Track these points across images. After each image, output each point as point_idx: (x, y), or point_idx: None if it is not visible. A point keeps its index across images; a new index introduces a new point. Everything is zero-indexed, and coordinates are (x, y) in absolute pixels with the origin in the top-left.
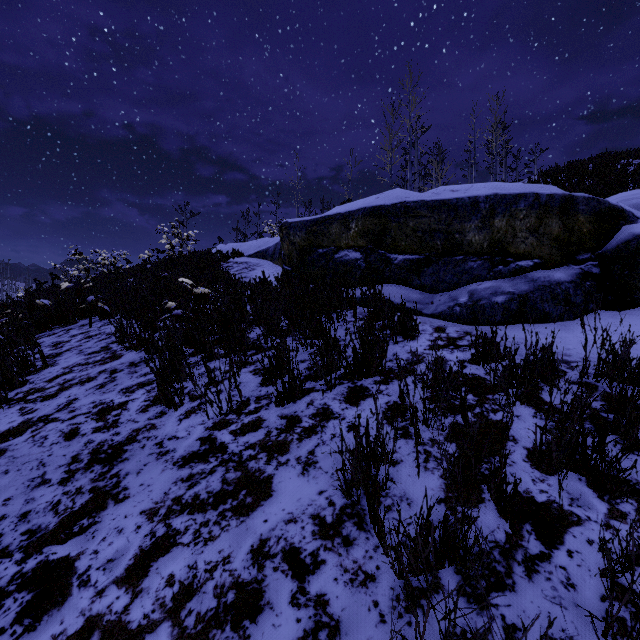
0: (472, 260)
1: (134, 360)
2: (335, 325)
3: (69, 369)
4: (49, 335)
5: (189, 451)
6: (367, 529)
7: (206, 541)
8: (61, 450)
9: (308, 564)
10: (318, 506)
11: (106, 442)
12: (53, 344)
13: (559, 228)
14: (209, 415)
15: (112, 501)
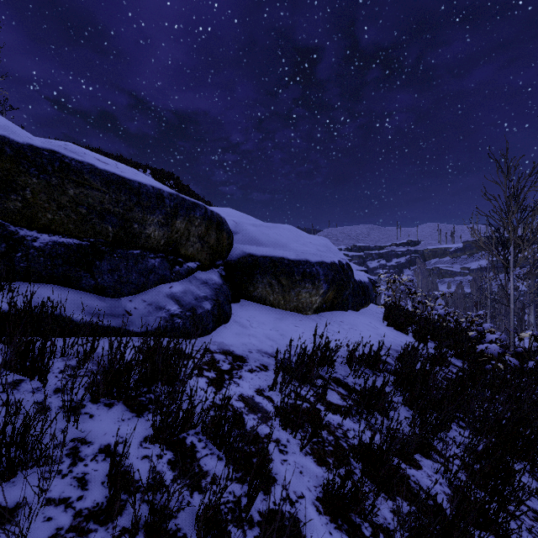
0: (151, 257)
1: None
2: None
3: None
4: None
5: None
6: None
7: None
8: None
9: None
10: None
11: None
12: None
13: (215, 239)
14: None
15: None
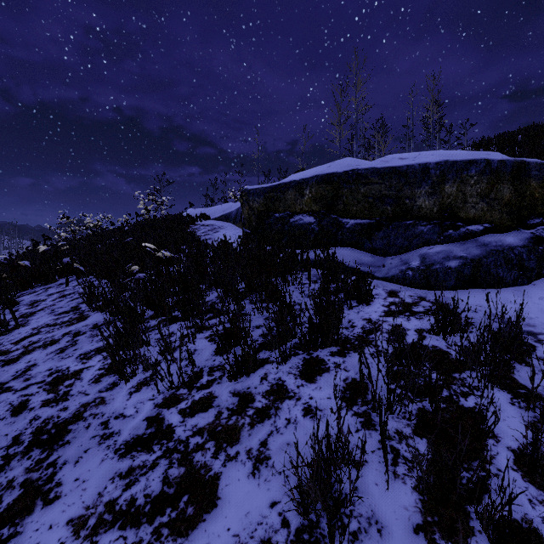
0: (422, 224)
1: (98, 322)
2: (290, 287)
3: (37, 330)
4: (30, 293)
5: (134, 435)
6: None
7: None
8: (5, 428)
9: None
10: (269, 526)
11: (52, 419)
12: (30, 303)
13: (510, 193)
14: (160, 388)
15: (41, 502)
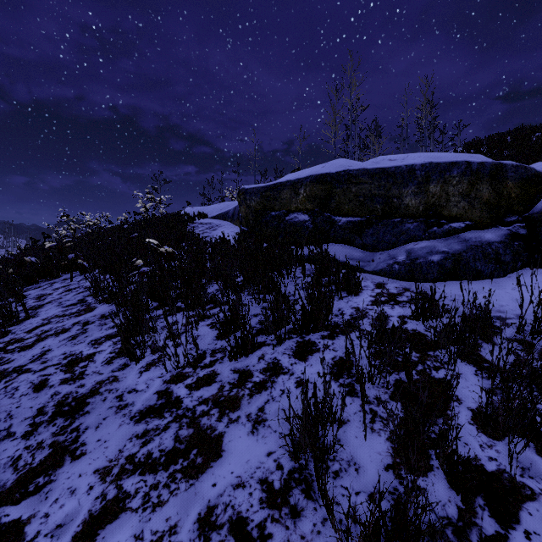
0: (409, 222)
1: (105, 312)
2: (285, 281)
3: (47, 320)
4: (35, 288)
5: (146, 405)
6: (315, 498)
7: (154, 507)
8: (29, 402)
9: (255, 538)
10: (266, 469)
11: (71, 394)
12: (37, 296)
13: (489, 193)
14: (167, 368)
15: (69, 457)
